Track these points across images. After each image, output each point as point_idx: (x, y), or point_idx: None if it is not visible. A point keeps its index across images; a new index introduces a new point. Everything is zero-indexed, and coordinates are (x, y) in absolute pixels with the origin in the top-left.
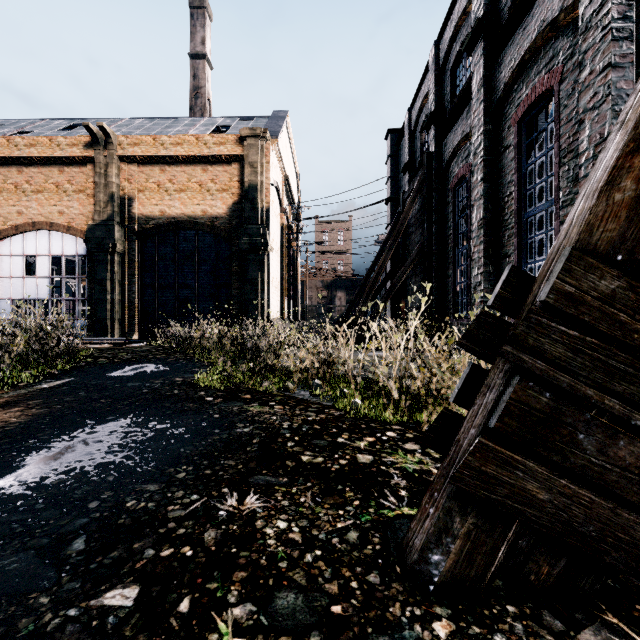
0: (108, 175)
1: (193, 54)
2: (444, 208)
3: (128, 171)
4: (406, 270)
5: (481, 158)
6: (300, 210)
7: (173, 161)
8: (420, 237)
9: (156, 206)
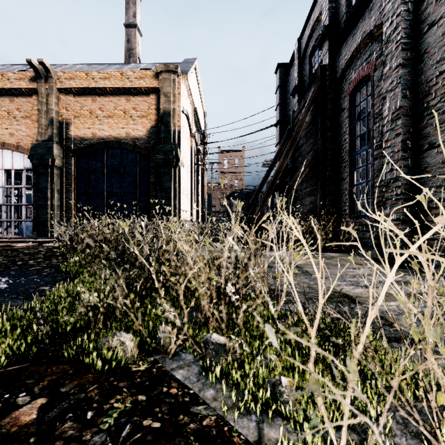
0: (48, 103)
1: (127, 24)
2: (337, 116)
3: (66, 101)
4: (301, 174)
5: (398, 42)
6: (206, 140)
7: (102, 92)
8: (312, 146)
9: (88, 129)
